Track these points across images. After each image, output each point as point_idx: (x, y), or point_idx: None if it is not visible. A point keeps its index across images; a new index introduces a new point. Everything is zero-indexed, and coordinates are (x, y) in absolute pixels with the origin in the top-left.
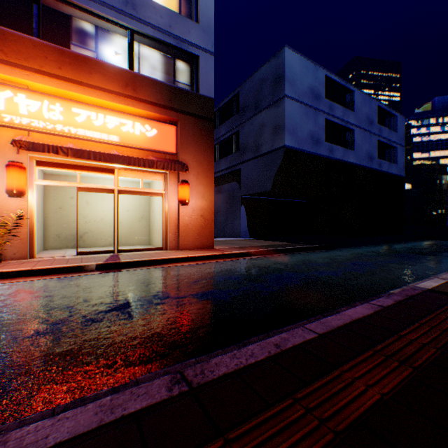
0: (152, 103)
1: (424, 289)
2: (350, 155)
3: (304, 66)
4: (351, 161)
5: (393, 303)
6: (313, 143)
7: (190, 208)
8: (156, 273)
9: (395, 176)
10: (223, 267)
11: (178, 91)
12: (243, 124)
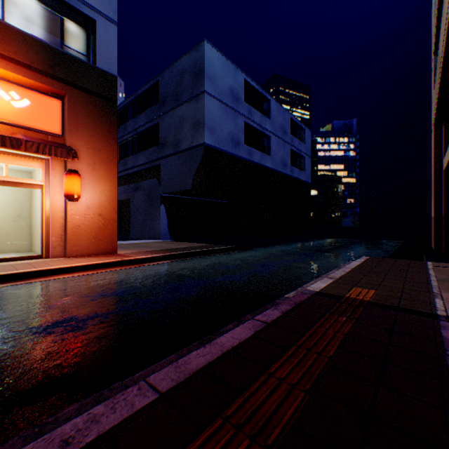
0: (23, 64)
1: (313, 292)
2: (267, 160)
3: (224, 65)
4: (268, 165)
5: (279, 316)
6: (234, 144)
7: (83, 206)
8: (3, 294)
9: (304, 182)
10: (115, 278)
11: (64, 56)
12: (163, 117)
